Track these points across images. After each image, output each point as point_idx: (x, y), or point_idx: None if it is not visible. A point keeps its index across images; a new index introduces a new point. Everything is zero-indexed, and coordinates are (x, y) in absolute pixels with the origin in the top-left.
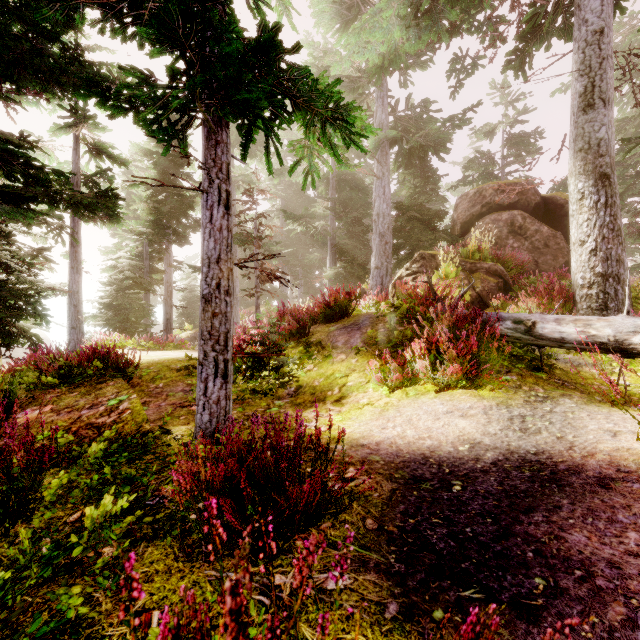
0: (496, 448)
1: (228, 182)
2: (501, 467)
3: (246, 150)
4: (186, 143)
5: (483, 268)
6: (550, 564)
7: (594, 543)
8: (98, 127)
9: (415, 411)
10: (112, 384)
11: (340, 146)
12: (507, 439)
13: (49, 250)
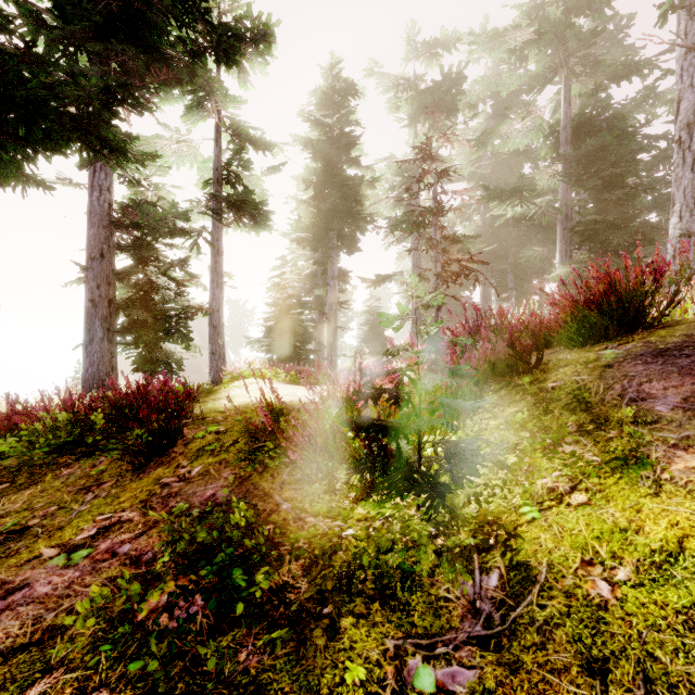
0: None
1: None
2: None
3: None
4: None
5: None
6: None
7: None
8: (228, 97)
9: None
10: (61, 474)
11: None
12: None
13: (187, 261)
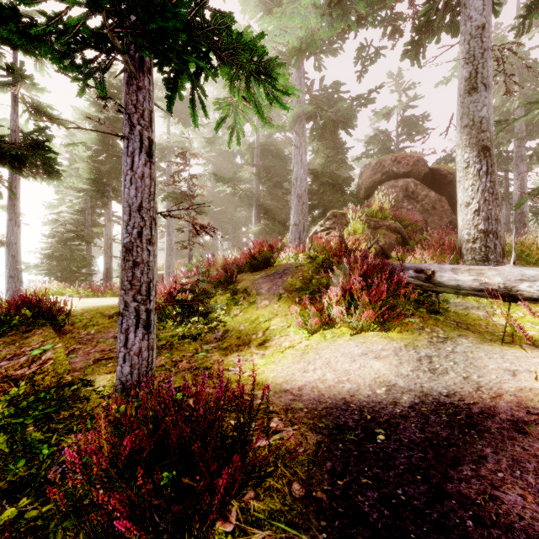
0: (411, 390)
1: (150, 129)
2: (419, 411)
3: (172, 102)
4: (104, 85)
5: (385, 225)
6: (493, 536)
7: (531, 504)
8: (36, 87)
9: (333, 353)
10: (39, 333)
11: (264, 106)
12: (419, 380)
13: None
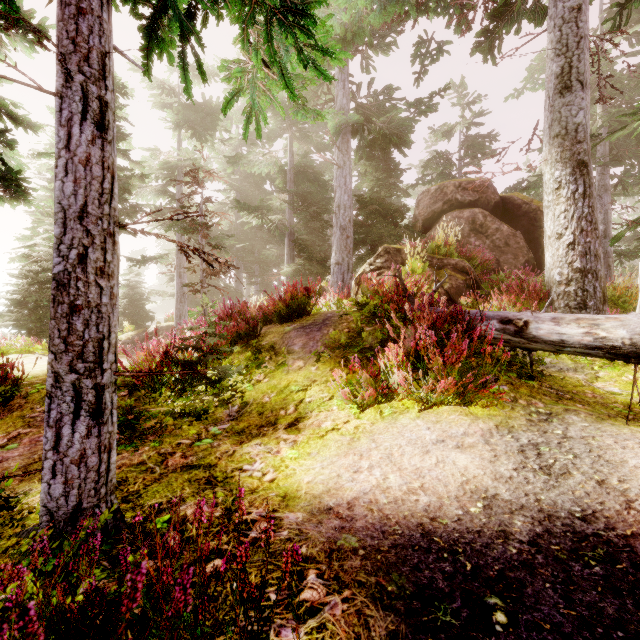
0: (523, 507)
1: (103, 84)
2: (549, 552)
3: (150, 58)
4: None
5: (450, 264)
6: None
7: None
8: None
9: (395, 440)
10: None
11: (295, 81)
12: (531, 487)
13: None
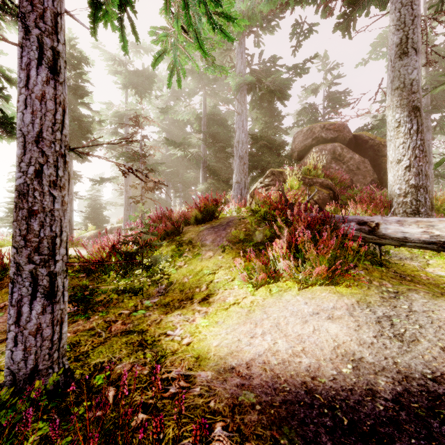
0: (384, 368)
1: (55, 38)
2: (410, 409)
3: (96, 23)
4: None
5: (318, 182)
6: None
7: None
8: None
9: (281, 312)
10: None
11: (206, 43)
12: (388, 352)
13: None
